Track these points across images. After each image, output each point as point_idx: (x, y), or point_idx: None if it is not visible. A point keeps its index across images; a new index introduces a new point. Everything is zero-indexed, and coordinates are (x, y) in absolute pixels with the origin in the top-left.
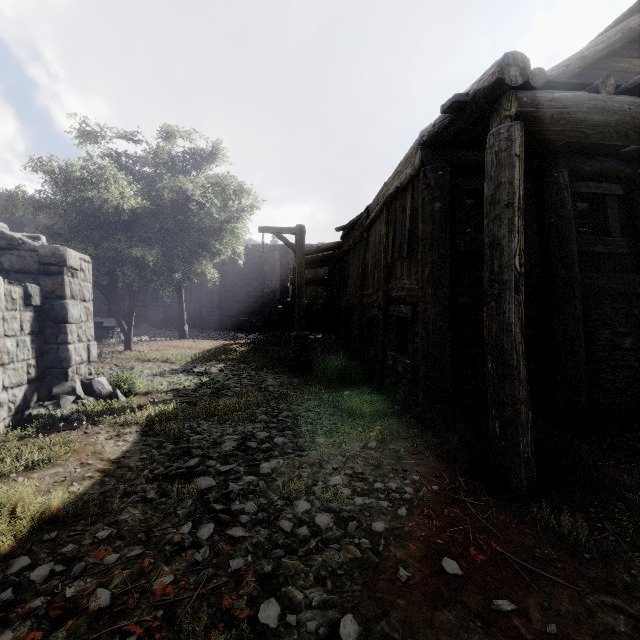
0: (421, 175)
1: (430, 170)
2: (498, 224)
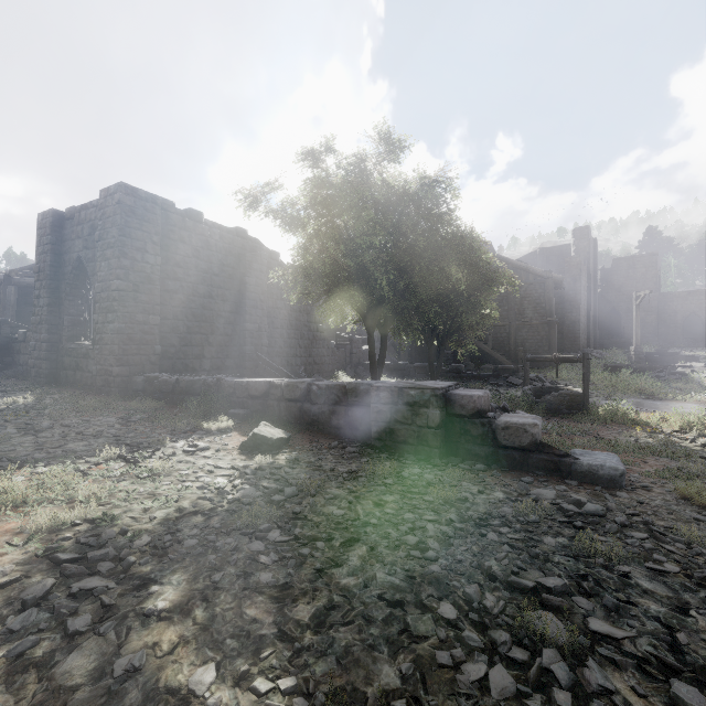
0: (4, 285)
1: (7, 284)
2: (7, 309)
